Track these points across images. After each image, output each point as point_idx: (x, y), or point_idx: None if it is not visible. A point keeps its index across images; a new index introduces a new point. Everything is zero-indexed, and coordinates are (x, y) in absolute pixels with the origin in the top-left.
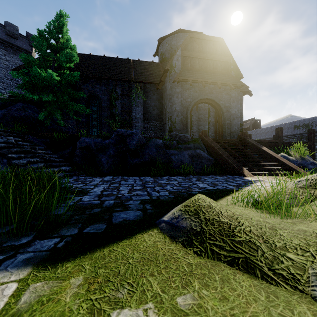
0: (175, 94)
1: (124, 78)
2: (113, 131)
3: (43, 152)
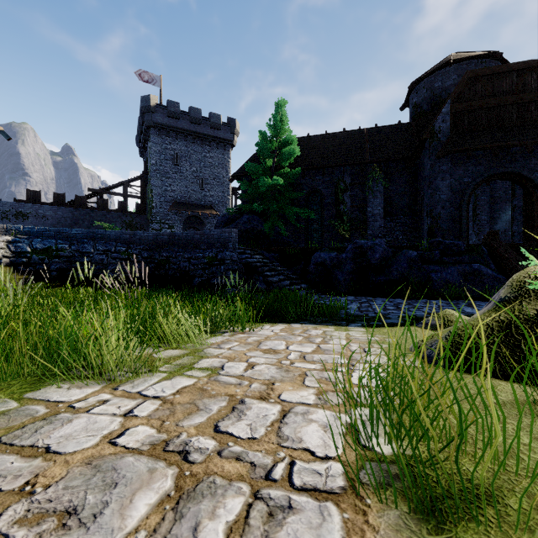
0: (439, 175)
1: (355, 161)
2: (339, 235)
3: (281, 269)
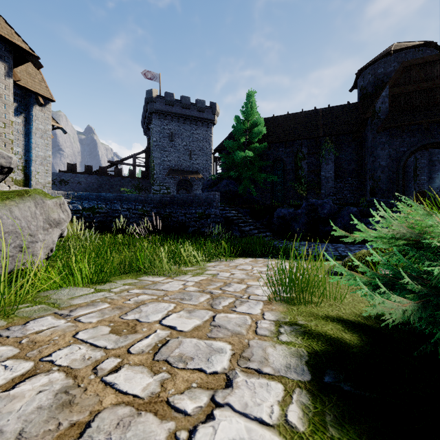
0: (379, 146)
1: (310, 135)
2: (298, 194)
3: (251, 221)
